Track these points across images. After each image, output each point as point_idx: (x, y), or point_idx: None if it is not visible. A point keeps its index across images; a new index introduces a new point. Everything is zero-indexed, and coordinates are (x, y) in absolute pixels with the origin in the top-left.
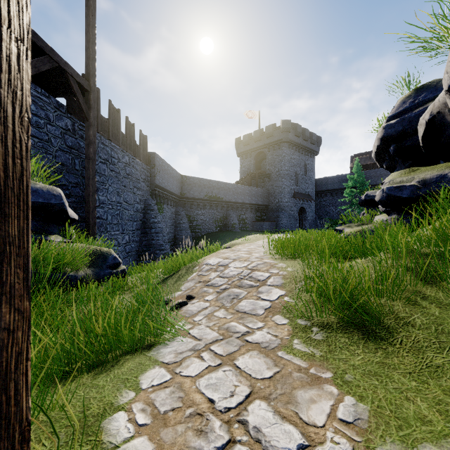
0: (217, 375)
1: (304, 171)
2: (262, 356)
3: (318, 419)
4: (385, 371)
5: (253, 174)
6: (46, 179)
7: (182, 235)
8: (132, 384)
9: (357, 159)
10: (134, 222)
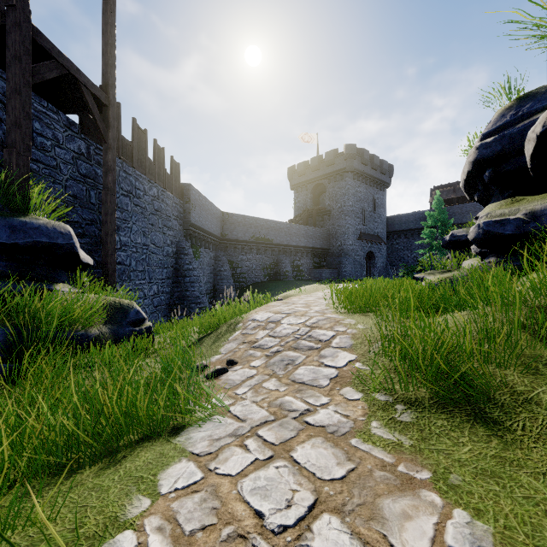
0: (267, 474)
1: (373, 207)
2: (329, 446)
3: (418, 546)
4: (507, 470)
5: (310, 210)
6: (54, 215)
7: (223, 285)
8: (148, 486)
9: (438, 193)
10: (164, 269)
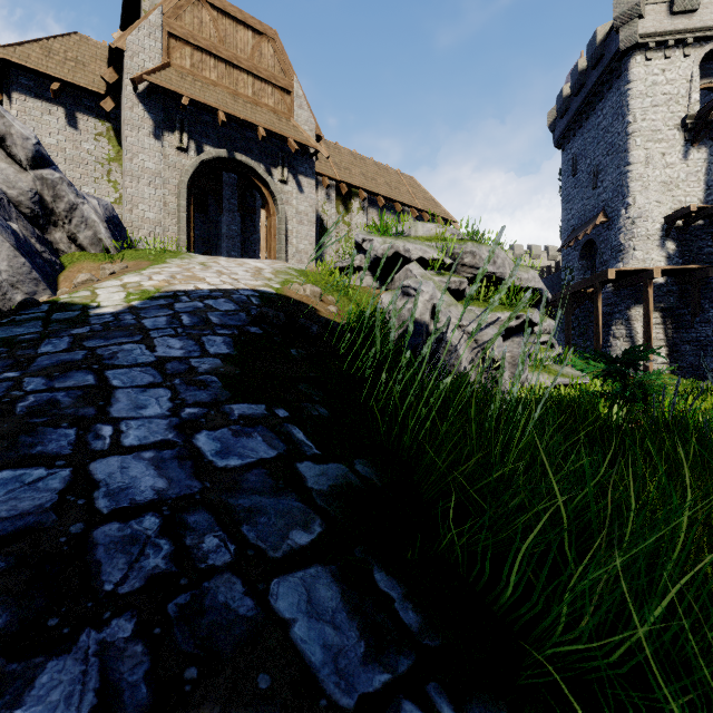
0: None
1: None
2: None
3: None
4: None
5: None
6: None
7: None
8: None
9: None
10: None
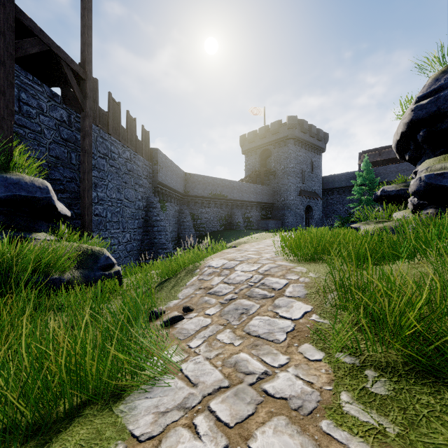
0: None
1: (311, 168)
2: (296, 432)
3: None
4: None
5: (258, 171)
6: (39, 173)
7: (186, 233)
8: None
9: (366, 156)
10: (136, 220)
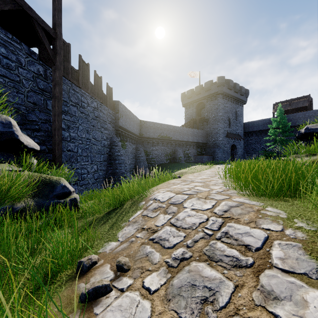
0: None
1: (235, 116)
2: None
3: None
4: None
5: (195, 119)
6: (18, 115)
7: (140, 165)
8: None
9: (280, 106)
10: (102, 155)
